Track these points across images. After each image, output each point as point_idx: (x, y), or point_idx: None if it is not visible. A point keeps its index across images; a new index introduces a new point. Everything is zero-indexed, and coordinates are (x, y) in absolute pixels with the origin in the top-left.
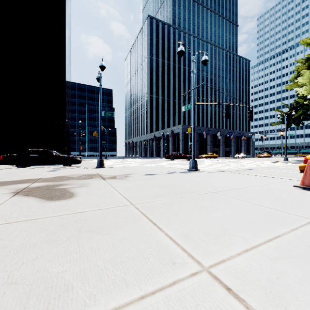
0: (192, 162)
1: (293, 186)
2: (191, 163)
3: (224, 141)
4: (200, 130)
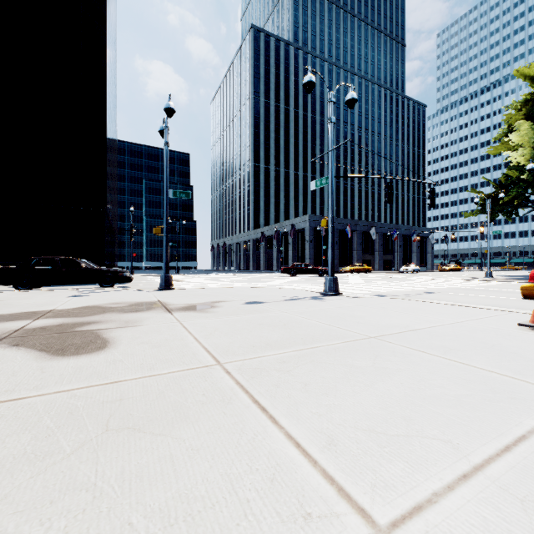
0: (328, 280)
1: (518, 325)
2: (328, 282)
3: (382, 244)
4: (341, 223)
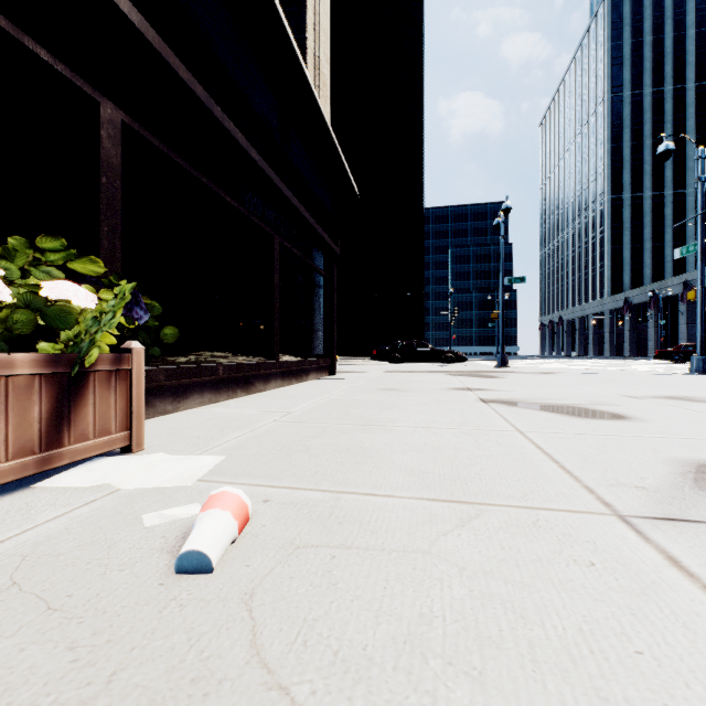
0: (695, 359)
1: None
2: (694, 362)
3: None
4: None
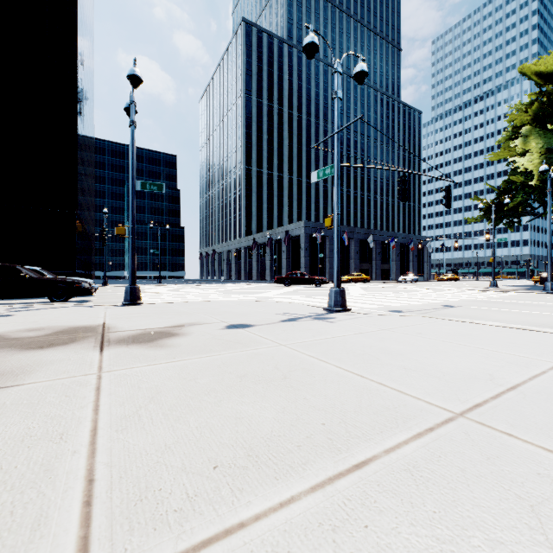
0: (334, 292)
1: None
2: (333, 296)
3: (380, 252)
4: None
